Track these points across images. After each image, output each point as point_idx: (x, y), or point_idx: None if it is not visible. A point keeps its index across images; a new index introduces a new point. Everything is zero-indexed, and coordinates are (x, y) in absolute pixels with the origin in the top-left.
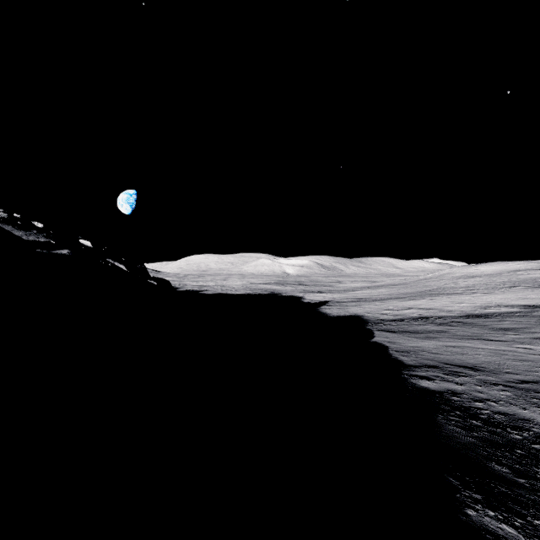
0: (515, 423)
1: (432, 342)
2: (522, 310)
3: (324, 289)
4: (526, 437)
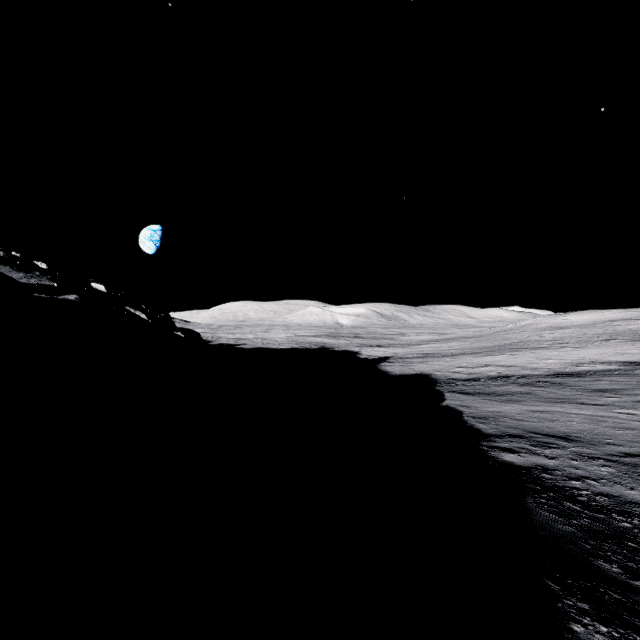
0: (622, 507)
1: (515, 406)
2: (622, 368)
3: (384, 343)
4: (637, 525)
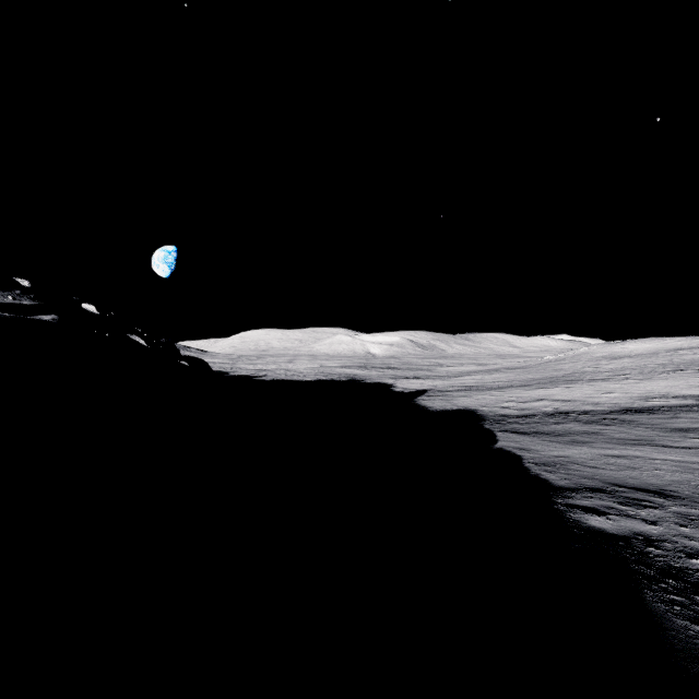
0: None
1: (583, 449)
2: None
3: (421, 374)
4: None
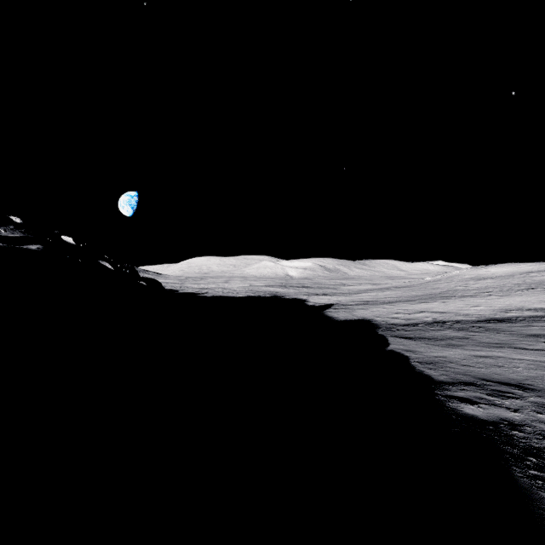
0: None
1: (457, 350)
2: None
3: (328, 292)
4: None
